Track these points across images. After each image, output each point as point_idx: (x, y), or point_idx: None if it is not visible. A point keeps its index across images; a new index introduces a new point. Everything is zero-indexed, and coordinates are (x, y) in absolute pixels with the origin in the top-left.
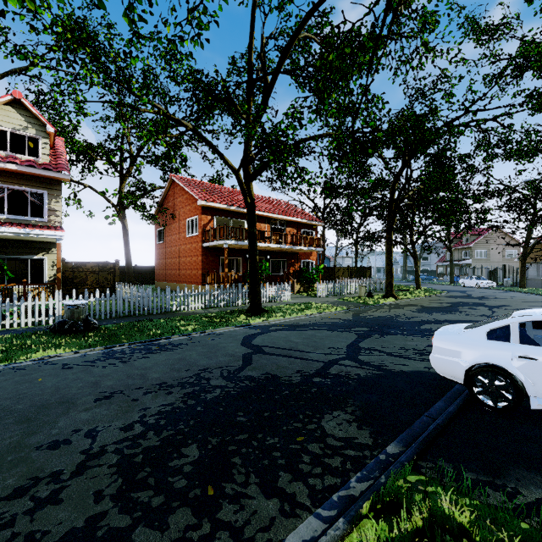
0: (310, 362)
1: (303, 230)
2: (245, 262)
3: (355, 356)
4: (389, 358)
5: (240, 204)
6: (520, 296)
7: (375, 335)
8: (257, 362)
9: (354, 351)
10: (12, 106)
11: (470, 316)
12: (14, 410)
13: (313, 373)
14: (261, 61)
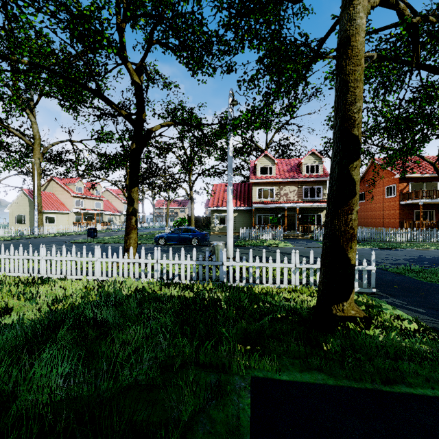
0: None
1: None
2: (438, 213)
3: None
4: None
5: (432, 171)
6: None
7: None
8: None
9: None
10: (310, 155)
11: None
12: (364, 253)
13: None
14: None
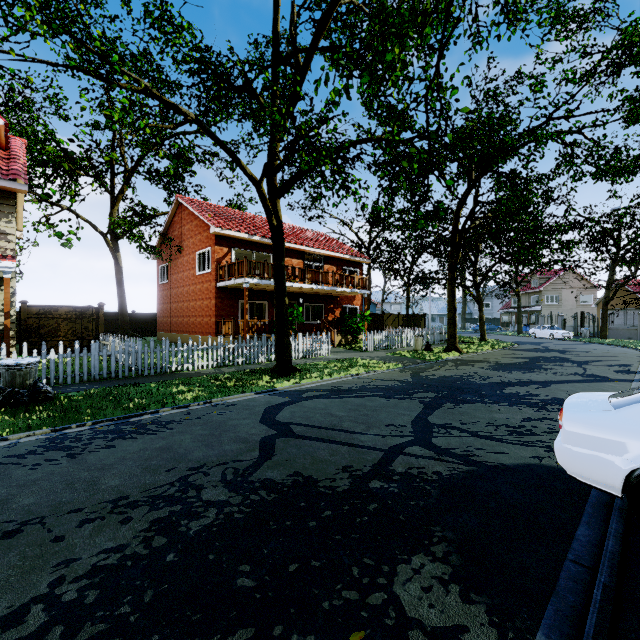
0: (362, 451)
1: (345, 268)
2: (272, 307)
3: (426, 438)
4: (476, 442)
5: (265, 233)
6: (606, 349)
7: (447, 404)
8: (281, 451)
9: (423, 429)
10: None
11: (559, 375)
12: None
13: (369, 471)
14: (291, 36)
